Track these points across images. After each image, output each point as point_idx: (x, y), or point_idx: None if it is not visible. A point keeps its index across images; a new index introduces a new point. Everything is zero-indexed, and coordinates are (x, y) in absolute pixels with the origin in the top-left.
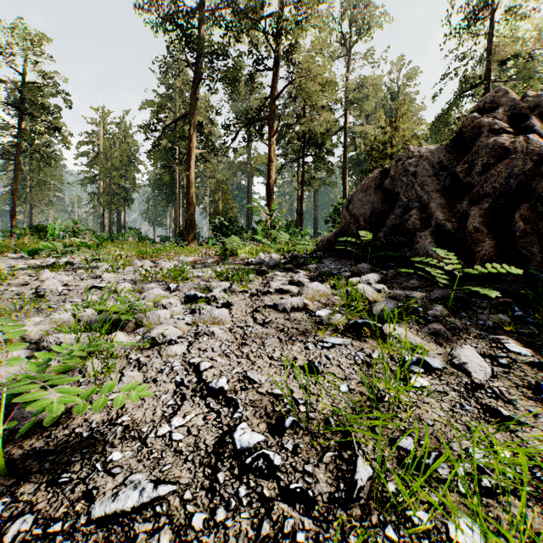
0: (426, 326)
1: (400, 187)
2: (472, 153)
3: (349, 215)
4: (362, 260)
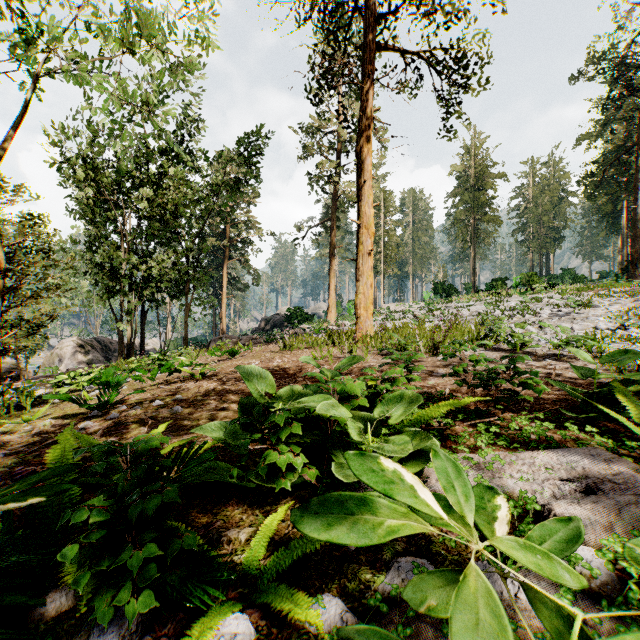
0: None
1: None
2: None
3: None
4: None
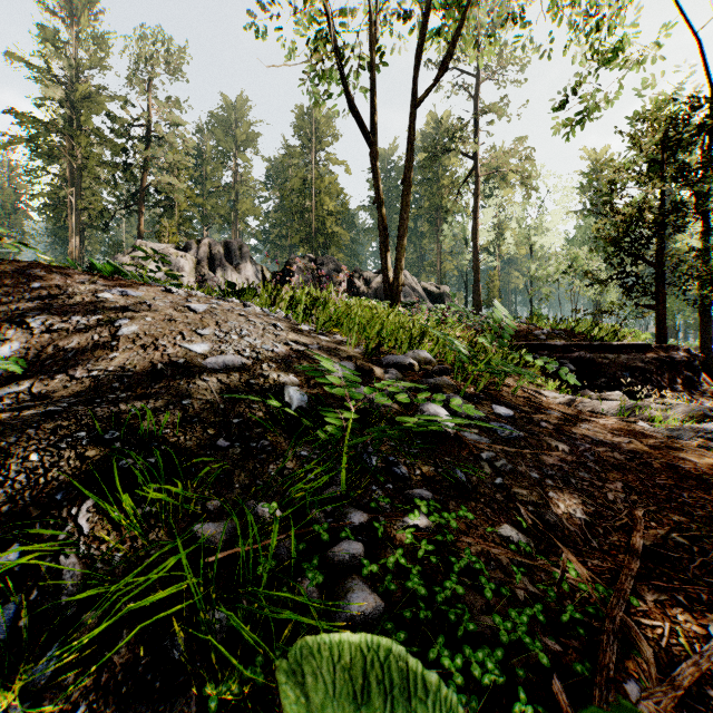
0: None
1: None
2: None
3: None
4: None
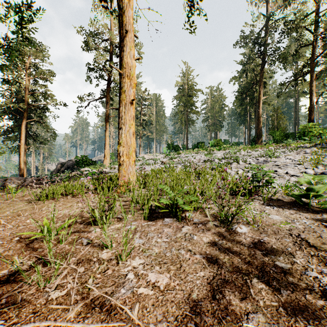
0: None
1: None
2: None
3: None
4: None
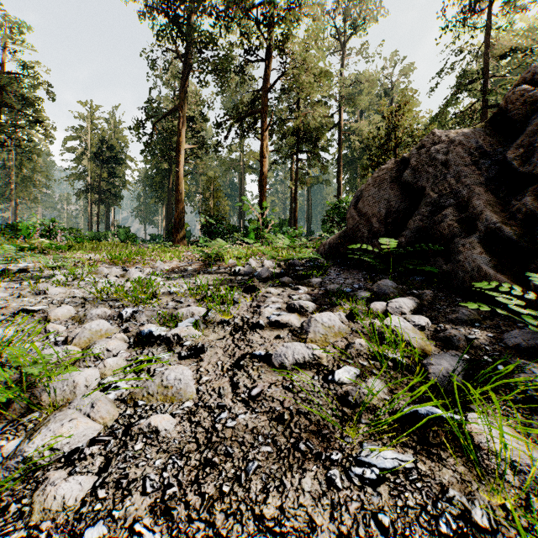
0: (532, 411)
1: (425, 180)
2: (527, 135)
3: (358, 214)
4: (377, 270)
